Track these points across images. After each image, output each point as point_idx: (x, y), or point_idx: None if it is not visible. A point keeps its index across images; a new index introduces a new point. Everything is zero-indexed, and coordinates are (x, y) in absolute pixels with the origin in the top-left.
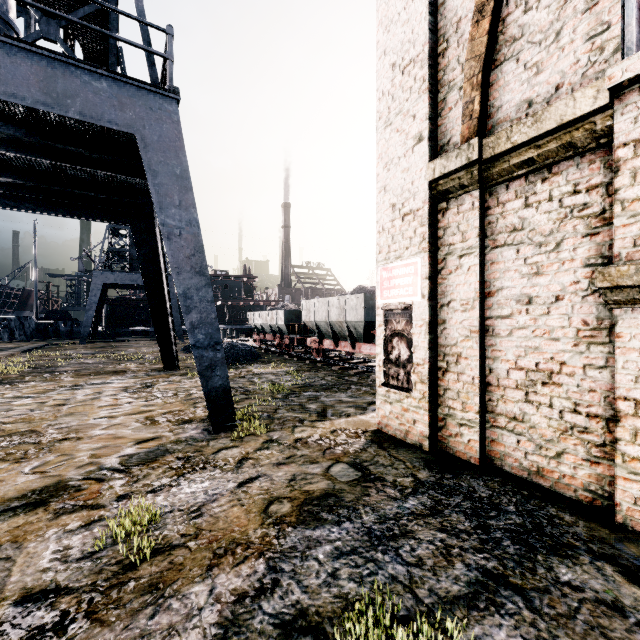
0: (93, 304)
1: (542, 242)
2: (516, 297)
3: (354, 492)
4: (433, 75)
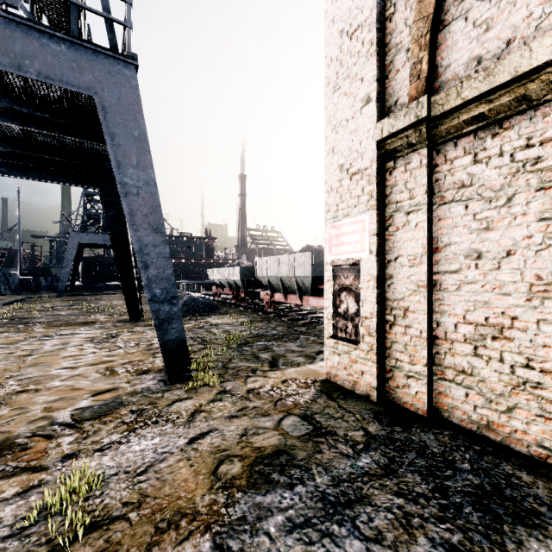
0: (69, 262)
1: (492, 197)
2: (465, 252)
3: (306, 449)
4: (381, 39)
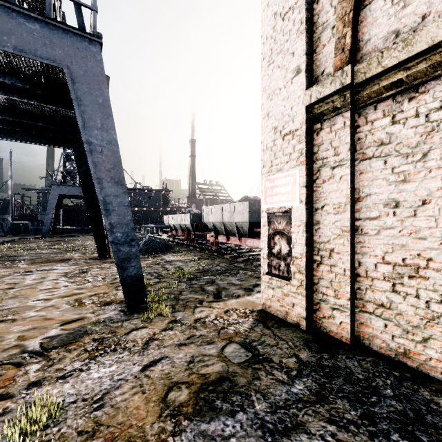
0: (51, 209)
1: (409, 153)
2: (384, 201)
3: (246, 375)
4: (309, 18)
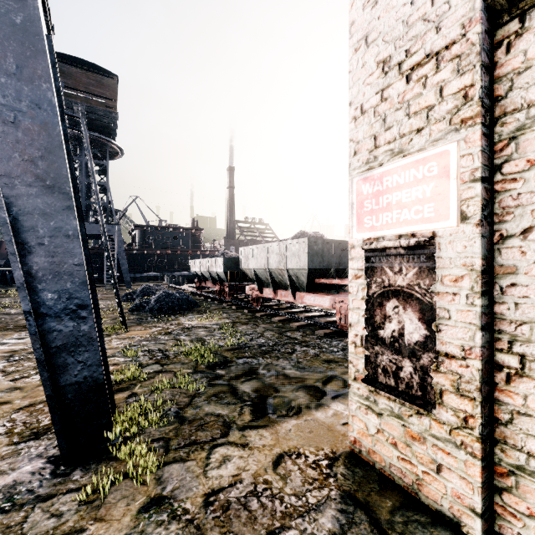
0: None
1: None
2: None
3: None
4: None
